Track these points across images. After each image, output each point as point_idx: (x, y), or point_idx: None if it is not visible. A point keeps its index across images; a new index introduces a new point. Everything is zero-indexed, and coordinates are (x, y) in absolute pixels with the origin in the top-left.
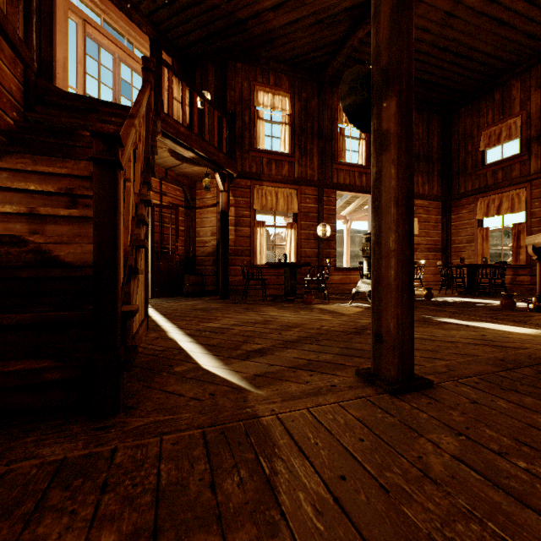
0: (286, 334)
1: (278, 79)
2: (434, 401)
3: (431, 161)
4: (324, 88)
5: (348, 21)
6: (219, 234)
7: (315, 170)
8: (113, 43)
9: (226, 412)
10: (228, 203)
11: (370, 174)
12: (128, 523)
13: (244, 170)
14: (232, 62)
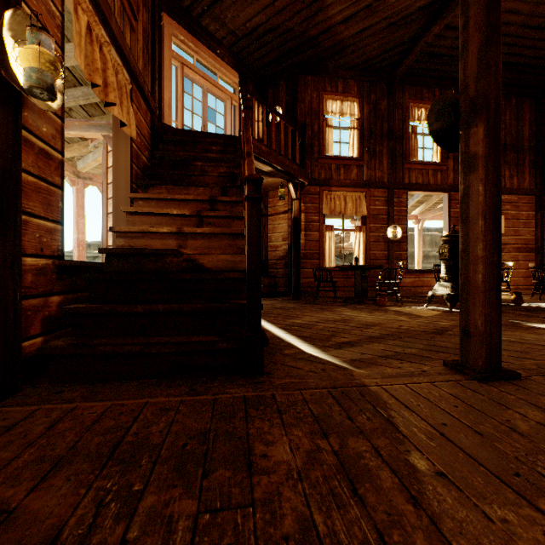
0: (367, 331)
1: (346, 85)
2: (521, 388)
3: (521, 151)
4: (394, 88)
5: (422, 19)
6: (290, 239)
7: (385, 171)
8: (203, 78)
9: (340, 381)
10: (300, 210)
11: (446, 171)
12: (305, 428)
13: (313, 177)
14: (302, 76)
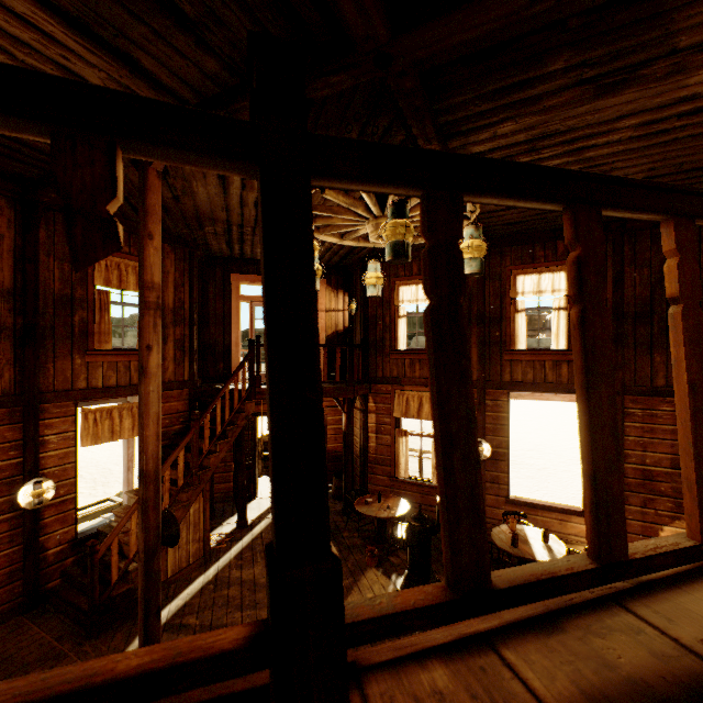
0: (230, 615)
1: None
2: None
3: None
4: None
5: None
6: (360, 441)
7: (474, 365)
8: None
9: None
10: (348, 423)
11: None
12: None
13: (385, 374)
14: None
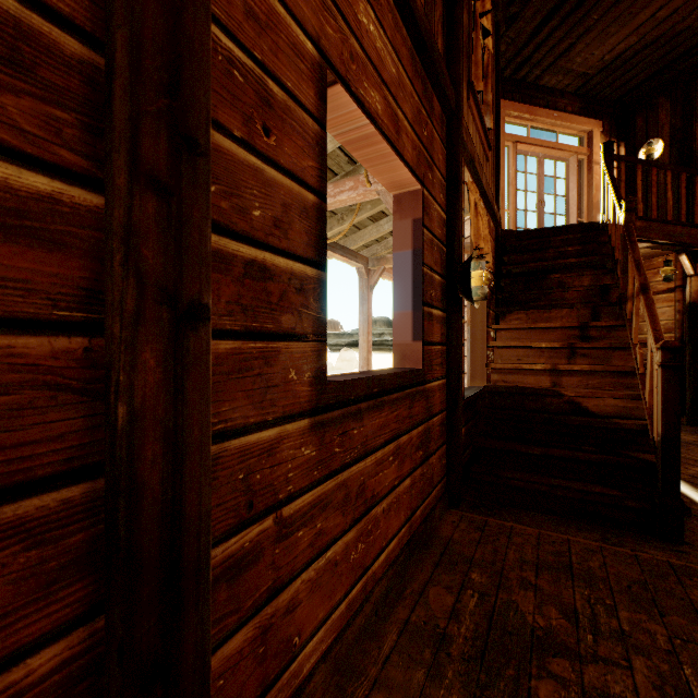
0: None
1: None
2: None
3: None
4: None
5: None
6: (679, 331)
7: None
8: (539, 146)
9: None
10: None
11: None
12: None
13: None
14: None
